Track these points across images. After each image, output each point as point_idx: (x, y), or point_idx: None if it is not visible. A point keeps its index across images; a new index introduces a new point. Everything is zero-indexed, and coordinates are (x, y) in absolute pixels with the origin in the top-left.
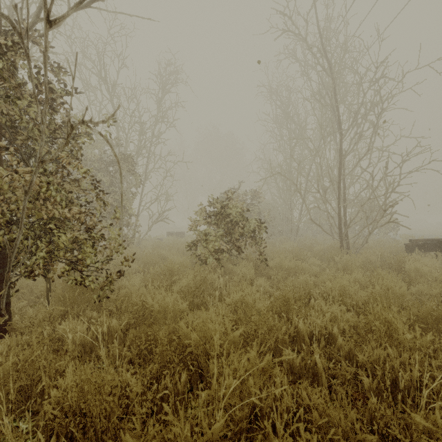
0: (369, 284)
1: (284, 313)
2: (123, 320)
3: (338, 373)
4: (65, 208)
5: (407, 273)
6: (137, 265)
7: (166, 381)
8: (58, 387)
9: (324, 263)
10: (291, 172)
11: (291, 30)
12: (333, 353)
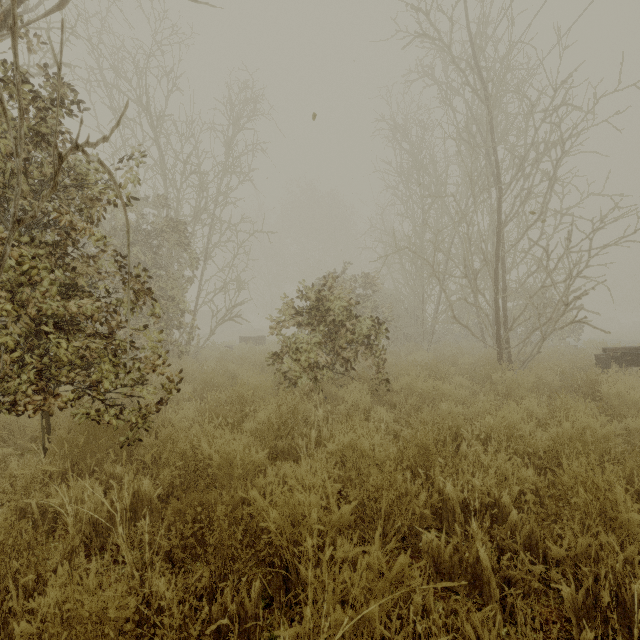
0: (550, 418)
1: (420, 467)
2: (162, 479)
3: (516, 577)
4: (73, 299)
5: (605, 399)
6: (191, 387)
7: (225, 598)
8: (34, 611)
9: (477, 384)
10: (424, 247)
11: (424, 34)
12: (505, 537)
